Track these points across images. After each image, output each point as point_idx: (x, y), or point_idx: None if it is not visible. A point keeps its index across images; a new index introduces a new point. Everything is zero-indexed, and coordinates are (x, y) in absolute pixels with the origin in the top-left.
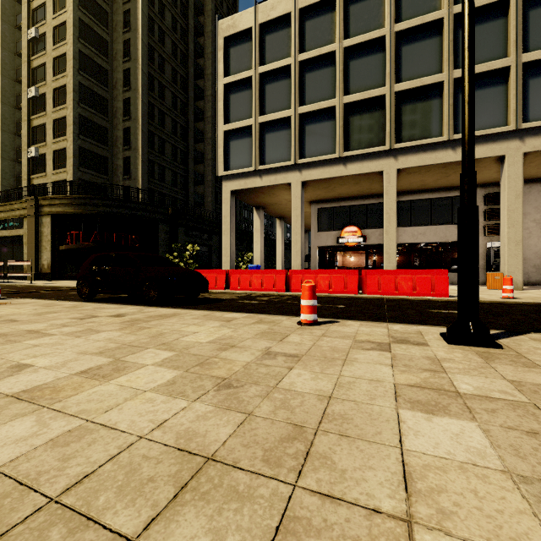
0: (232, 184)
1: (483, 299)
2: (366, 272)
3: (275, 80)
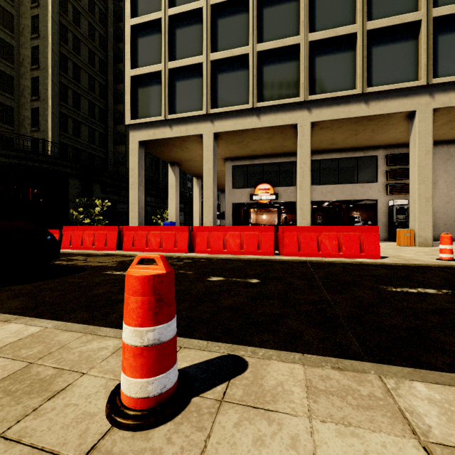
0: (140, 134)
1: (423, 262)
2: (283, 229)
3: (186, 25)
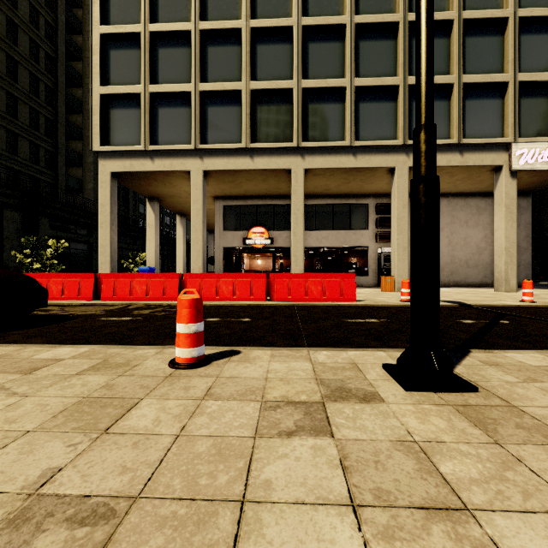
0: (113, 164)
1: (387, 303)
2: (275, 276)
3: (170, 45)
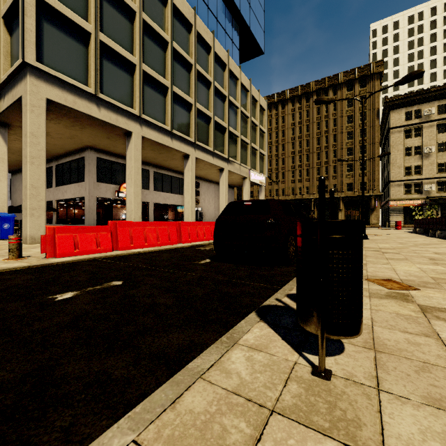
0: (51, 90)
1: None
2: None
3: (114, 6)
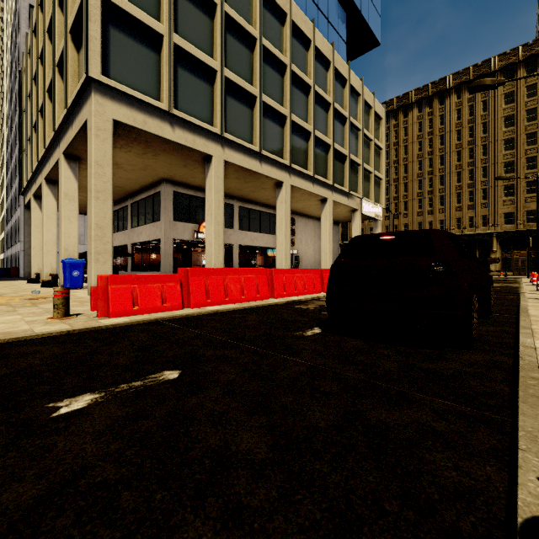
0: (118, 109)
1: None
2: None
3: None
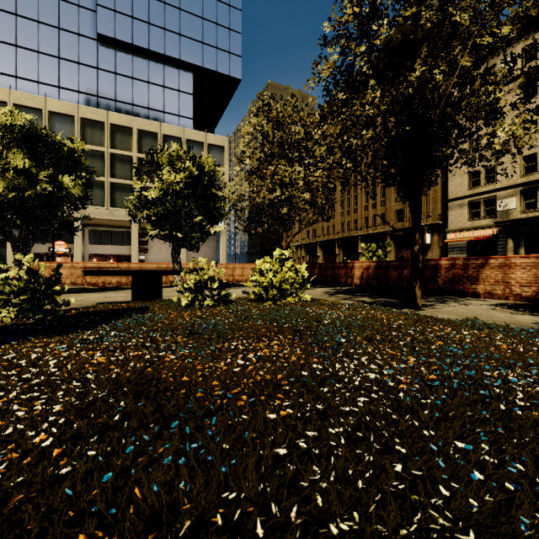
0: None
1: None
2: None
3: None
